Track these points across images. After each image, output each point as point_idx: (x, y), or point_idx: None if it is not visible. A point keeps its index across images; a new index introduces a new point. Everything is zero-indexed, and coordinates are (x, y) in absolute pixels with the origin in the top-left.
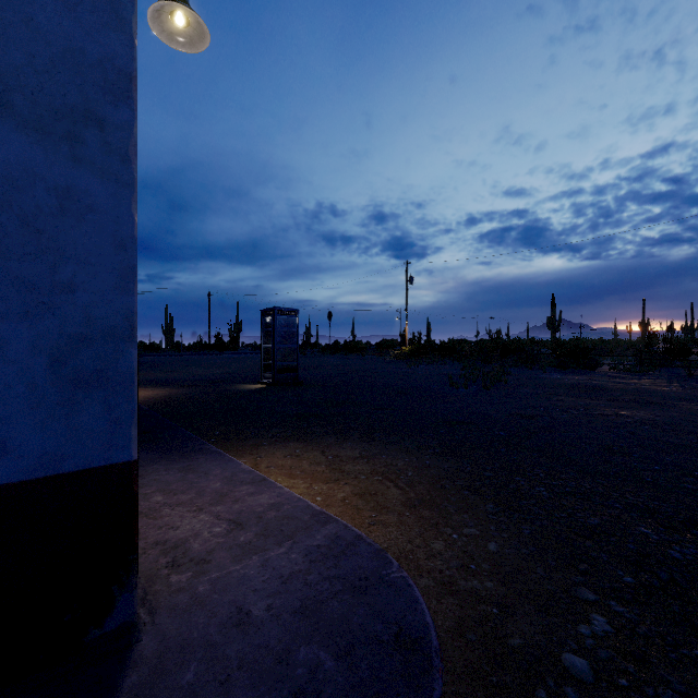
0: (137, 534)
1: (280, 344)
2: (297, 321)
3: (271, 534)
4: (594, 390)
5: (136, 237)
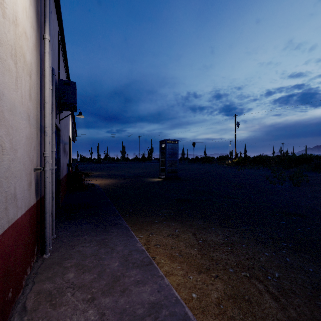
0: None
1: (169, 158)
2: (177, 146)
3: None
4: None
5: None
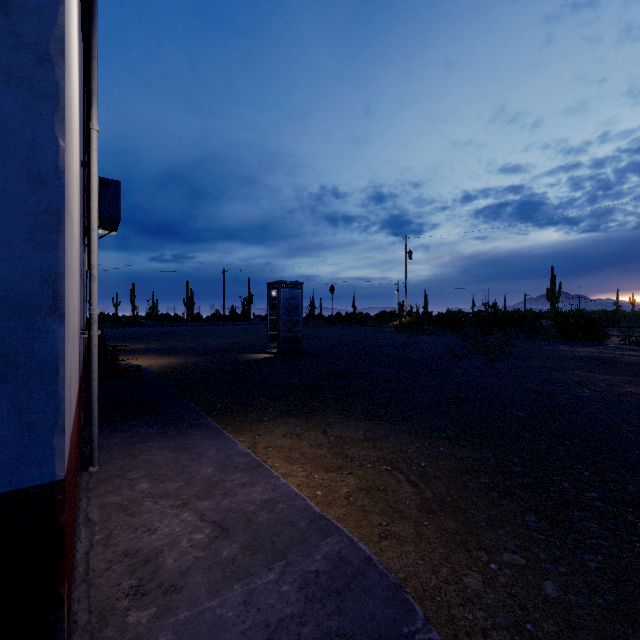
0: (108, 538)
1: (285, 315)
2: (300, 293)
3: (259, 549)
4: (610, 364)
5: (62, 169)
